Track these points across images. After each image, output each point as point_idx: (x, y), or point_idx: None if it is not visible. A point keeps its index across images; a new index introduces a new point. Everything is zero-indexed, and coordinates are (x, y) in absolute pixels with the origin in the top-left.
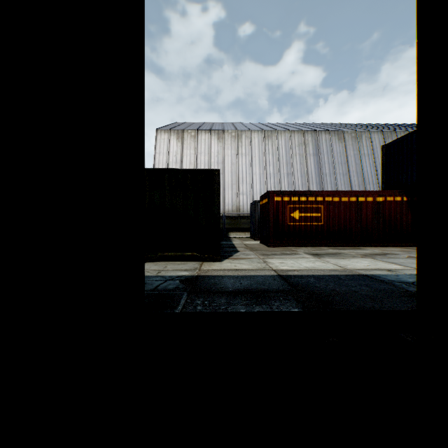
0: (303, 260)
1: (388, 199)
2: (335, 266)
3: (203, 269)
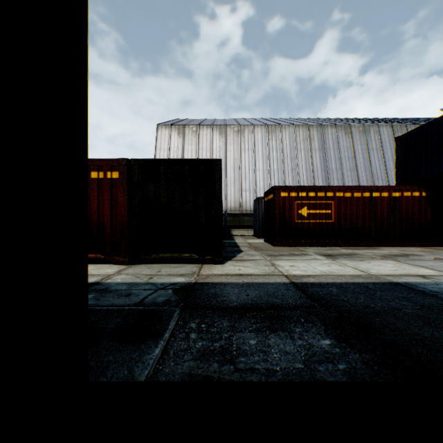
0: (316, 262)
1: (404, 195)
2: (356, 270)
3: (202, 274)
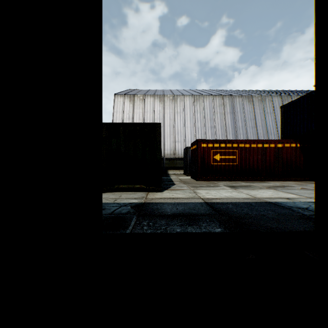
0: (223, 190)
1: (285, 146)
2: (247, 195)
3: (148, 198)
